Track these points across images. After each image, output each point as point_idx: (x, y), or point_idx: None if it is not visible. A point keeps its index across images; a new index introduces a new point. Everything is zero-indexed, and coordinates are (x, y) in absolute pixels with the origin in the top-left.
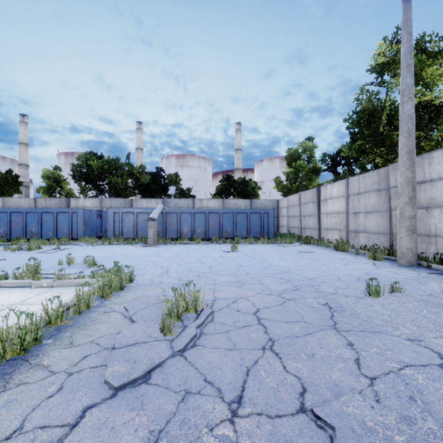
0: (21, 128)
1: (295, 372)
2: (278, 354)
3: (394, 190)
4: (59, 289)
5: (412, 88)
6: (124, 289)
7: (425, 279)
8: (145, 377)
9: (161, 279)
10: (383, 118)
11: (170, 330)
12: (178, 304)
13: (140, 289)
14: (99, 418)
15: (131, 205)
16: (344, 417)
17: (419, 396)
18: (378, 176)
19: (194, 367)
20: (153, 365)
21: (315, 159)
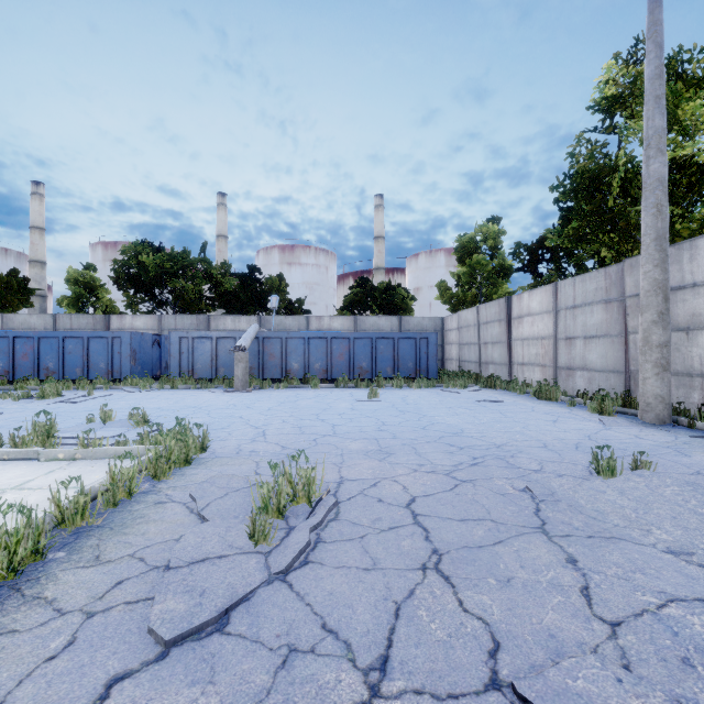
0: (33, 203)
1: (480, 612)
2: (449, 579)
3: (633, 300)
4: (84, 463)
5: (664, 135)
6: (191, 463)
7: (687, 447)
8: (220, 621)
9: (254, 447)
10: (613, 185)
11: (265, 535)
12: (279, 490)
13: (218, 463)
14: (134, 700)
15: (208, 326)
16: (570, 699)
17: (700, 659)
18: (606, 278)
19: (305, 603)
20: (234, 600)
21: (502, 252)
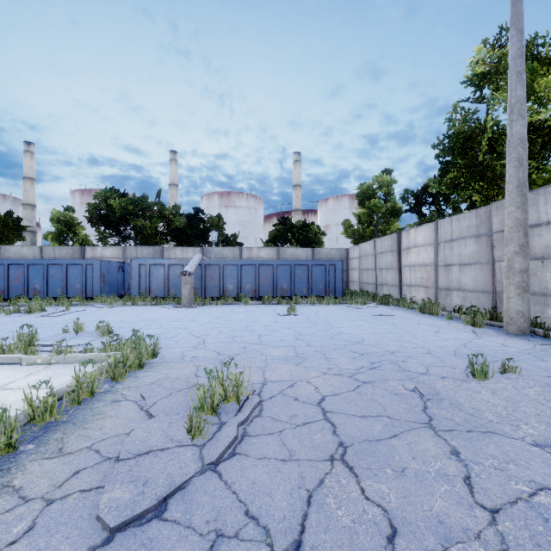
0: (25, 159)
1: (379, 500)
2: (353, 469)
3: (499, 235)
4: (57, 367)
5: (524, 103)
6: (144, 367)
7: (544, 354)
8: (159, 508)
9: (195, 353)
10: (483, 143)
11: (200, 430)
12: (213, 391)
13: (165, 367)
14: None
15: (162, 256)
16: None
17: None
18: (477, 217)
19: (232, 491)
20: (171, 488)
21: (394, 197)
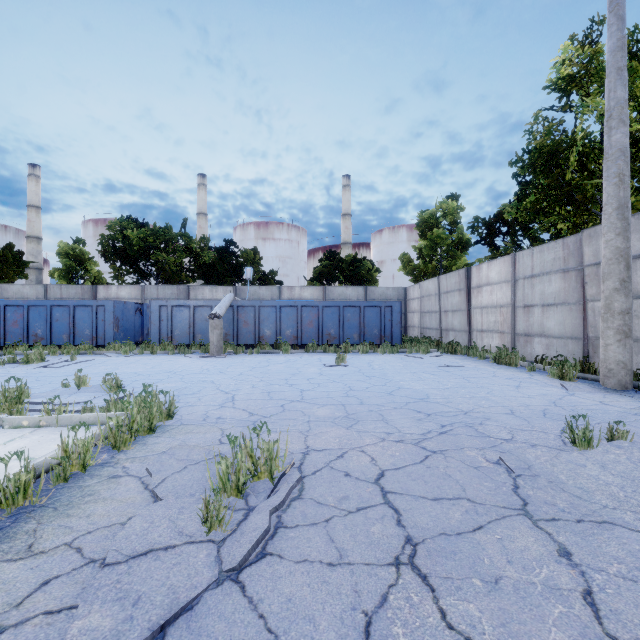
0: (30, 184)
1: (468, 630)
2: (427, 579)
3: (592, 269)
4: (48, 431)
5: (626, 106)
6: (156, 431)
7: None
8: None
9: (221, 413)
10: (571, 159)
11: (220, 520)
12: (238, 466)
13: (182, 431)
14: None
15: (188, 296)
16: None
17: None
18: (564, 248)
19: (258, 614)
20: (172, 610)
21: (461, 227)
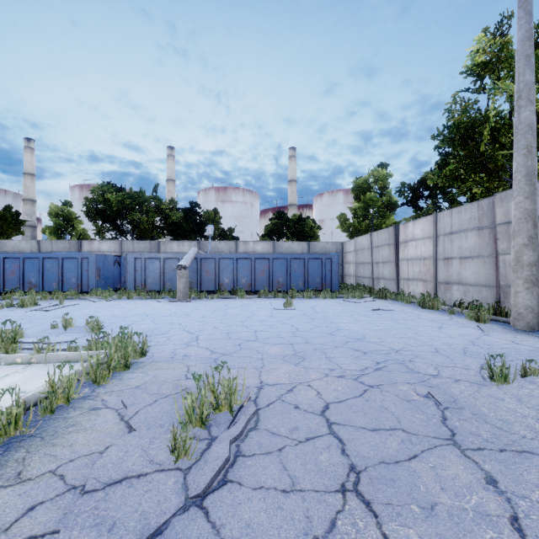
0: (26, 155)
1: None
2: (370, 505)
3: (503, 227)
4: (38, 367)
5: (533, 88)
6: (131, 367)
7: None
8: None
9: (187, 351)
10: (485, 133)
11: (186, 450)
12: (202, 401)
13: (153, 368)
14: None
15: (159, 250)
16: None
17: None
18: (478, 209)
19: None
20: (144, 536)
21: (389, 191)
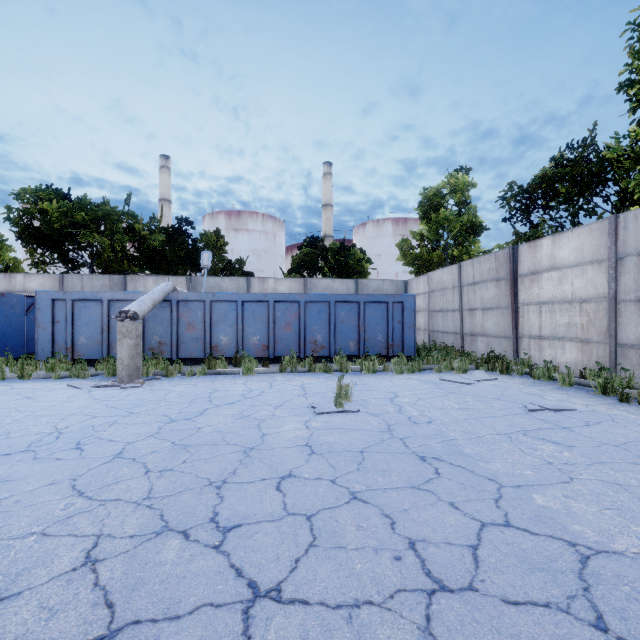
0: None
1: None
2: None
3: None
4: None
5: None
6: None
7: None
8: None
9: None
10: None
11: None
12: None
13: None
14: None
15: (125, 289)
16: None
17: None
18: None
19: None
20: None
21: (473, 206)
